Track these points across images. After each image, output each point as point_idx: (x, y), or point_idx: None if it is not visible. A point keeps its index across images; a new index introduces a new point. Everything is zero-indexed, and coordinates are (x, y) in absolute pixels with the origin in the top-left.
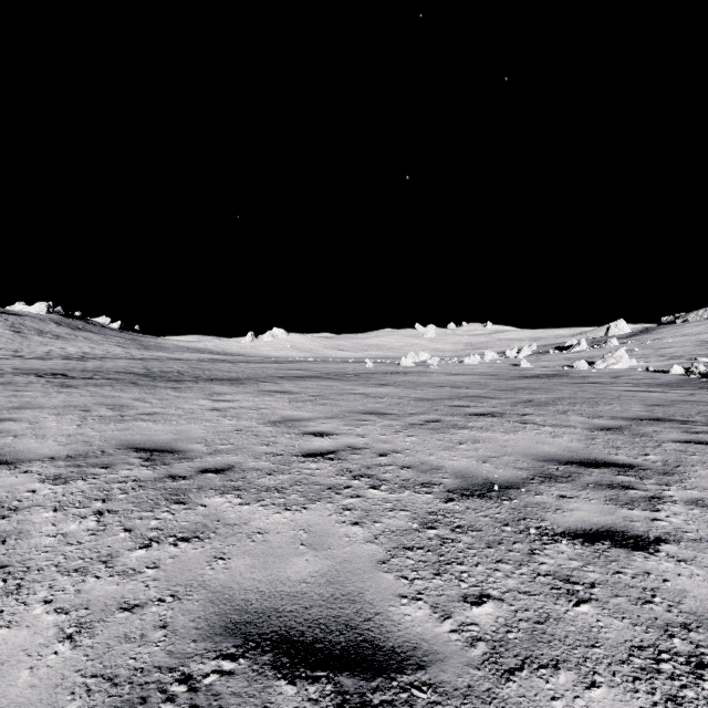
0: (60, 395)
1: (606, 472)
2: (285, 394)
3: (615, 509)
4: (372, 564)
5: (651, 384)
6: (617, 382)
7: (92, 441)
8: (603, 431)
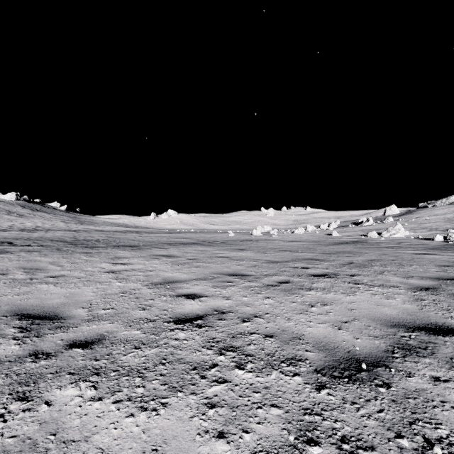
0: None
1: None
2: (170, 258)
3: None
4: None
5: (426, 248)
6: (403, 246)
7: None
8: (423, 292)
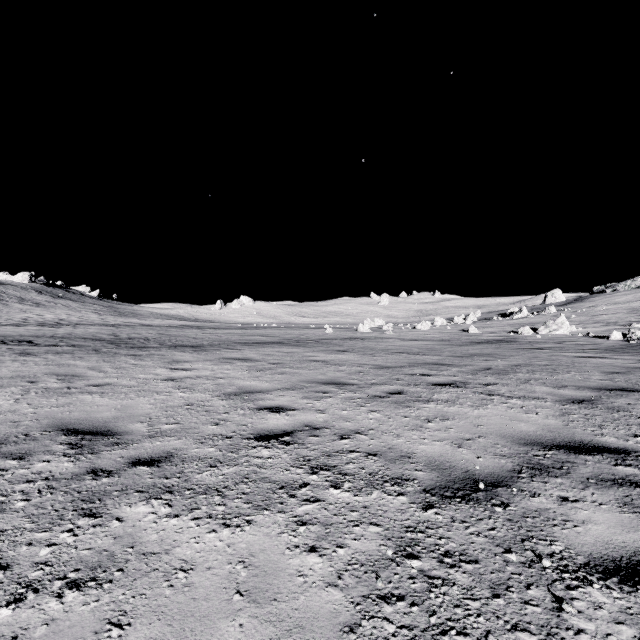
0: (13, 364)
1: (602, 461)
2: (245, 361)
3: (637, 520)
4: (334, 634)
5: (596, 350)
6: (564, 347)
7: (21, 421)
8: (575, 405)
